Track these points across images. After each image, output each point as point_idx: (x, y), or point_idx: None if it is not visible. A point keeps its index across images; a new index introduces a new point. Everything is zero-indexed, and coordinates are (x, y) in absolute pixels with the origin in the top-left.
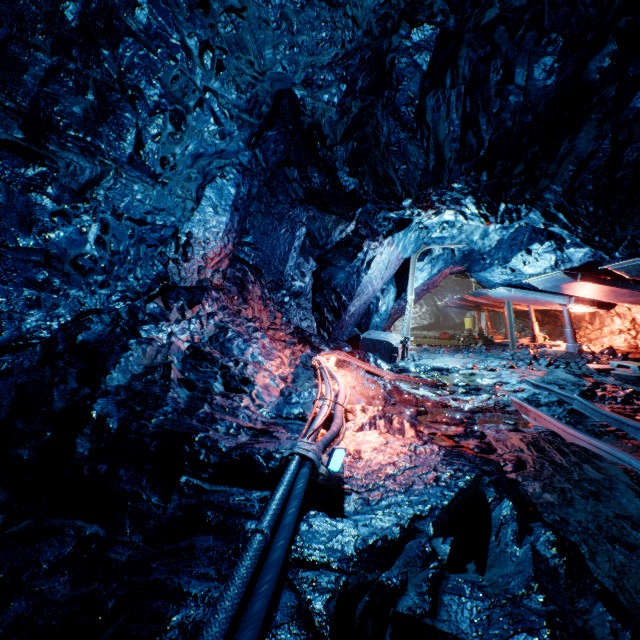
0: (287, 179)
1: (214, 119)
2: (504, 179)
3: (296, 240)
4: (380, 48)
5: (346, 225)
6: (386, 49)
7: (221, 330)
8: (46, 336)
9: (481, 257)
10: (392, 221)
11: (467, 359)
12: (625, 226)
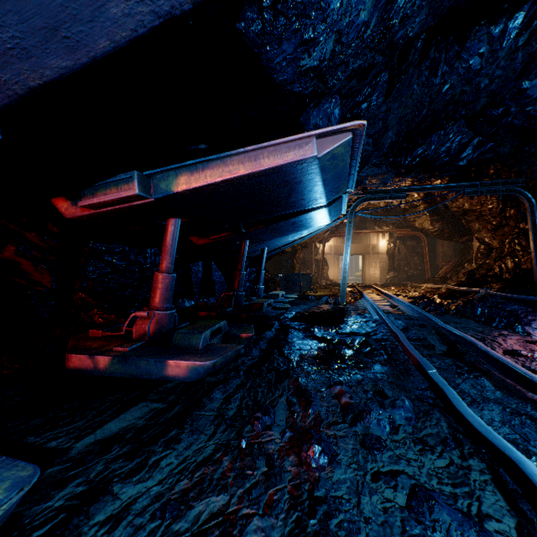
0: None
1: None
2: None
3: None
4: None
5: None
6: None
7: None
8: None
9: None
10: None
11: None
12: None
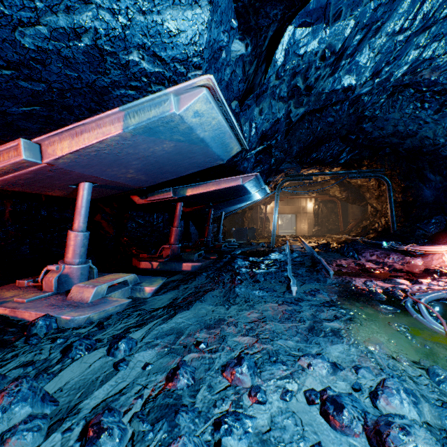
0: None
1: None
2: None
3: None
4: None
5: None
6: None
7: None
8: None
9: None
10: None
11: None
12: None
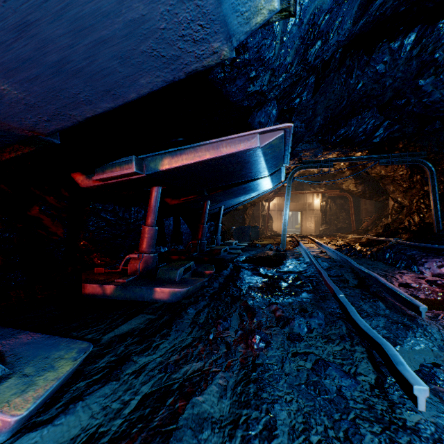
0: None
1: None
2: None
3: None
4: None
5: None
6: None
7: None
8: None
9: None
10: None
11: None
12: None
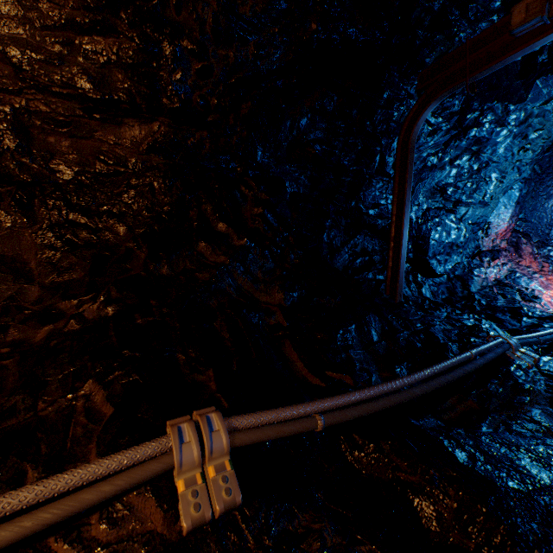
0: None
1: (517, 170)
2: None
3: None
4: None
5: None
6: None
7: (511, 272)
8: (448, 272)
9: None
10: None
11: None
12: None
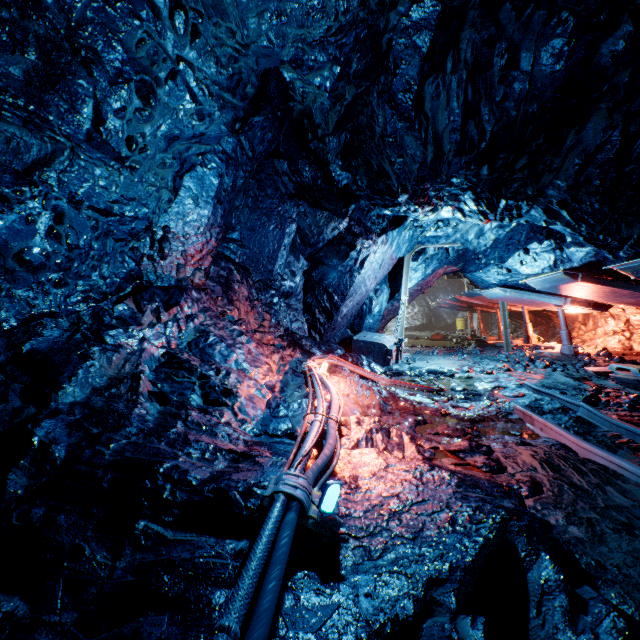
0: (276, 172)
1: (190, 96)
2: (505, 174)
3: (286, 237)
4: (377, 26)
5: (339, 222)
6: (383, 28)
7: (202, 334)
8: None
9: (476, 257)
10: (386, 219)
11: (462, 361)
12: (631, 224)
